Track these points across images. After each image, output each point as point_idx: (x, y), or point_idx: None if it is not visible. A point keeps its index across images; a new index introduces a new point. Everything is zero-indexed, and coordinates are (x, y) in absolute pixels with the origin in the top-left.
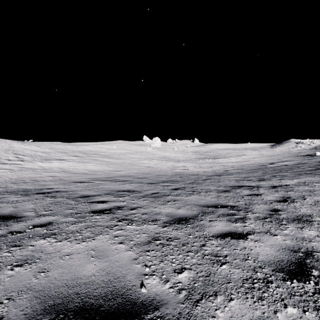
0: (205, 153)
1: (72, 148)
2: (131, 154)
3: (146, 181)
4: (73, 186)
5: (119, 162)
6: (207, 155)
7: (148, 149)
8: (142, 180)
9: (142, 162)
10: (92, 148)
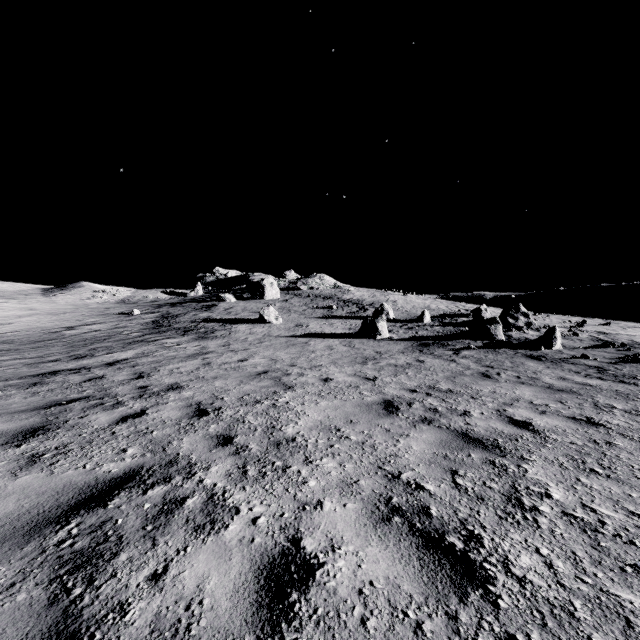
0: None
1: None
2: None
3: None
4: None
5: None
6: None
7: None
8: None
9: None
10: None
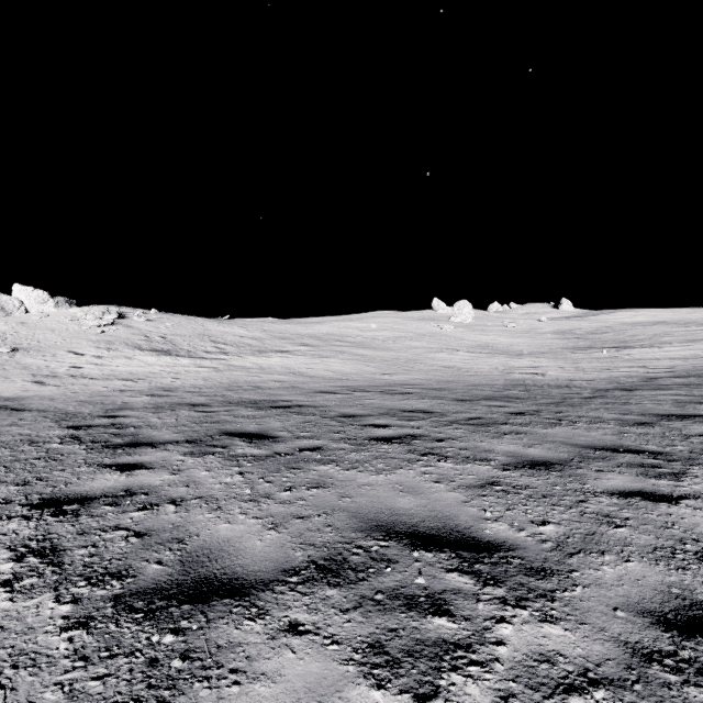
0: (590, 335)
1: (297, 329)
2: (409, 339)
3: (451, 396)
4: (319, 398)
5: (386, 356)
6: (597, 339)
7: (444, 329)
8: (442, 393)
9: (433, 357)
10: (332, 328)
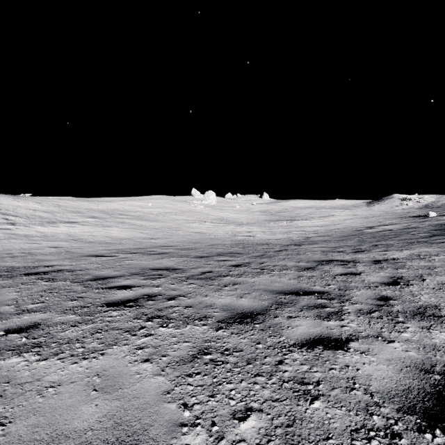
0: (277, 213)
1: (89, 205)
2: (174, 214)
3: (194, 254)
4: (84, 262)
5: (156, 225)
6: (281, 216)
7: (198, 208)
8: (189, 252)
9: (189, 226)
10: (118, 205)
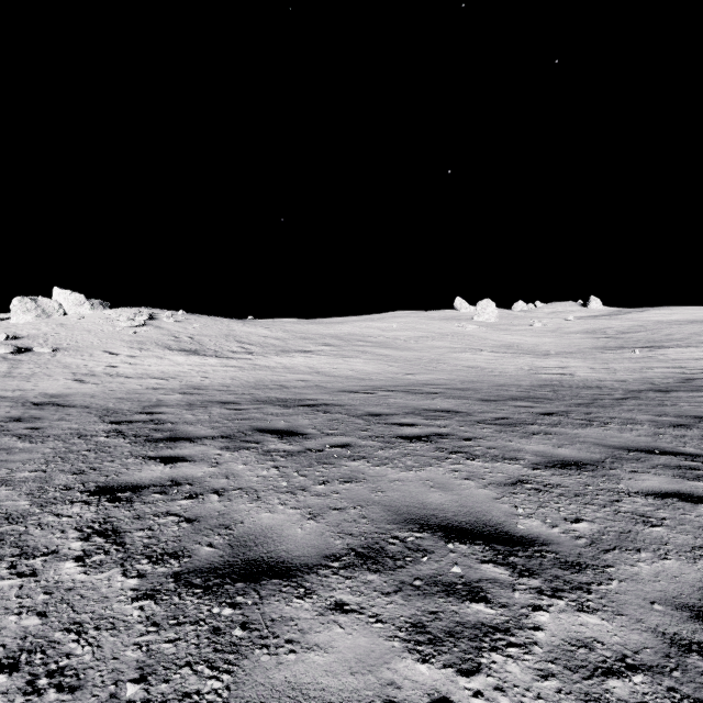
0: (621, 334)
1: (319, 329)
2: (431, 339)
3: (476, 396)
4: (344, 397)
5: (408, 356)
6: (629, 339)
7: (467, 328)
8: (466, 393)
9: (457, 357)
10: (353, 328)
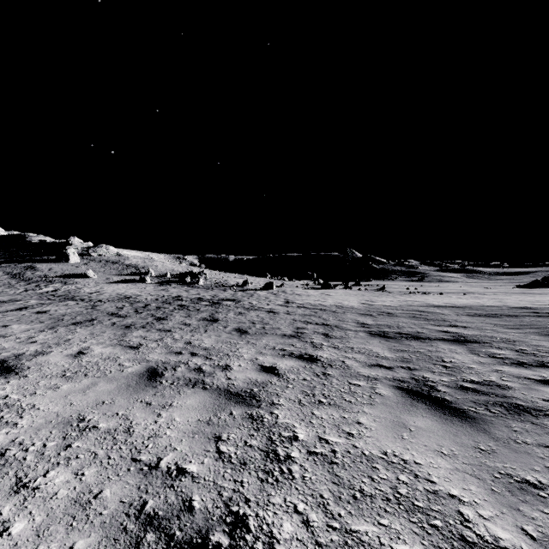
0: None
1: None
2: None
3: None
4: None
5: None
6: None
7: None
8: None
9: None
10: None
